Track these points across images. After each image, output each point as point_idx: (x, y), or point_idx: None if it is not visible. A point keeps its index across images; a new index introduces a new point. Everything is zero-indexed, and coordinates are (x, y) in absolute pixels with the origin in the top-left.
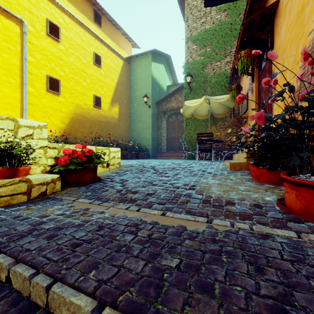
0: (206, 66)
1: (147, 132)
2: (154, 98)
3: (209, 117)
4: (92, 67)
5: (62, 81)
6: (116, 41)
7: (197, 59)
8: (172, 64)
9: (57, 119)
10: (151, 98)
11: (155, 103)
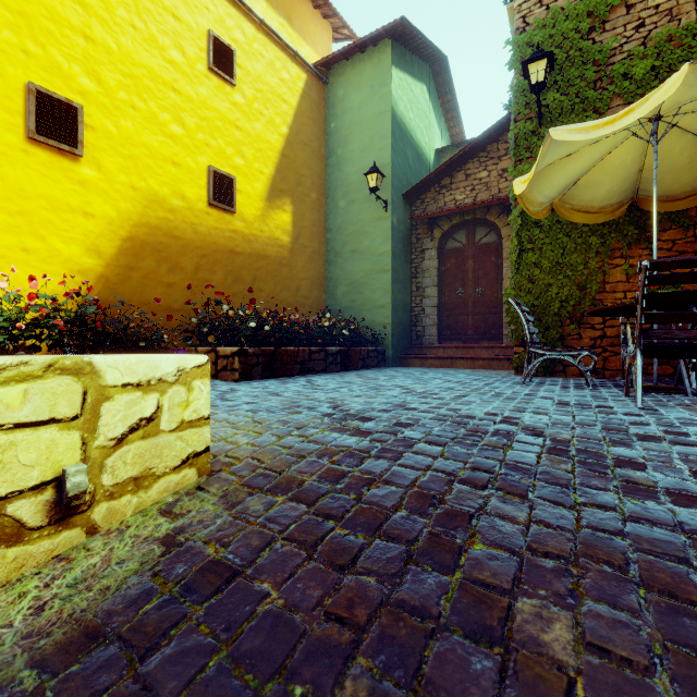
0: (605, 23)
1: (379, 284)
2: (400, 180)
3: (623, 216)
4: (206, 79)
5: (92, 113)
6: (284, 11)
7: (566, 2)
8: (451, 84)
9: (70, 242)
10: (390, 178)
11: (403, 195)
